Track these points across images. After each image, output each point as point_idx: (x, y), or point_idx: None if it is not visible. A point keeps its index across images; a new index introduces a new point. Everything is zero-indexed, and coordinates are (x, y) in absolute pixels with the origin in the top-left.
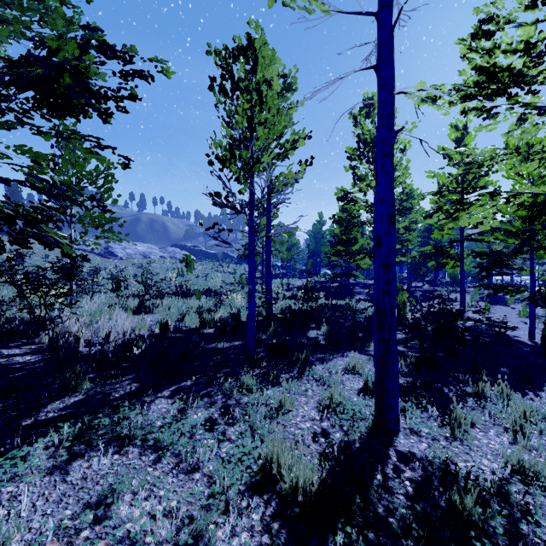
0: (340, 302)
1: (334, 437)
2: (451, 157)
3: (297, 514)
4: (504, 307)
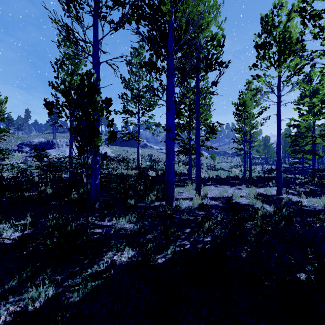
0: (291, 176)
1: (264, 193)
2: None
3: (253, 194)
4: None
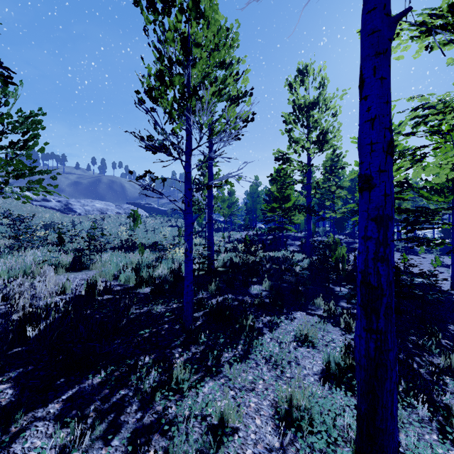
0: (277, 254)
1: None
2: None
3: None
4: (416, 257)
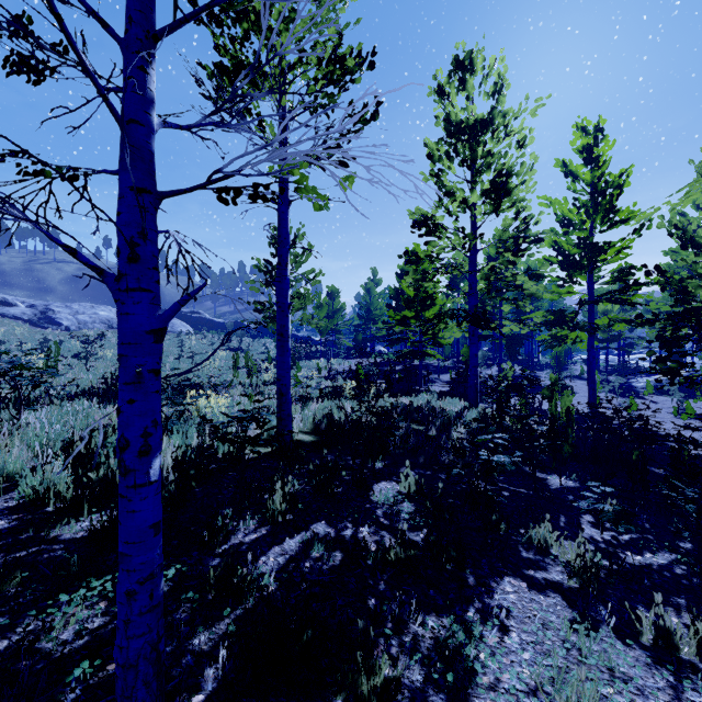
0: (416, 400)
1: None
2: (576, 175)
3: None
4: (642, 401)
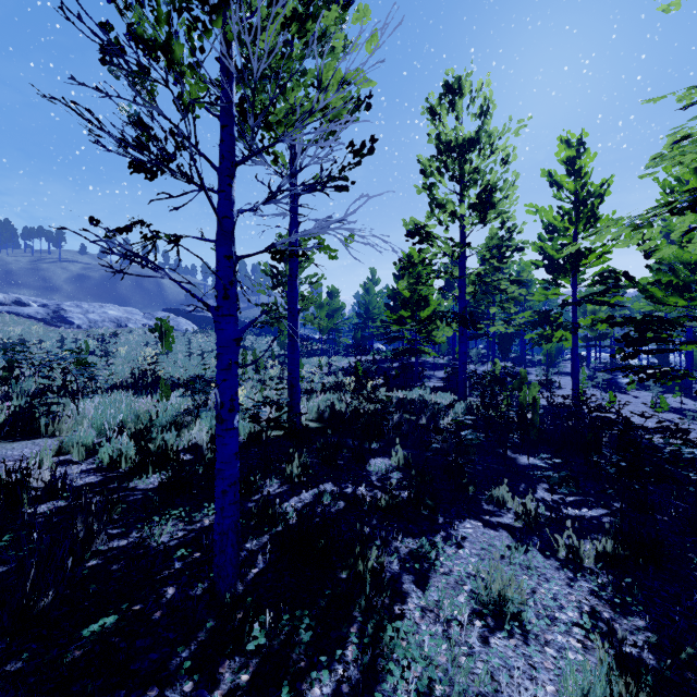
0: (410, 394)
1: None
2: (561, 185)
3: None
4: (624, 396)
